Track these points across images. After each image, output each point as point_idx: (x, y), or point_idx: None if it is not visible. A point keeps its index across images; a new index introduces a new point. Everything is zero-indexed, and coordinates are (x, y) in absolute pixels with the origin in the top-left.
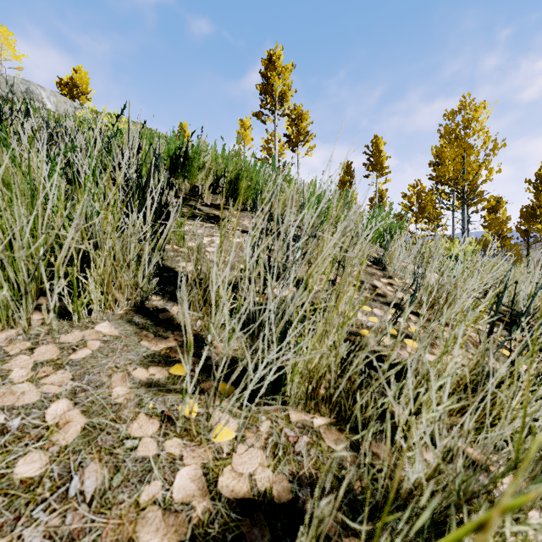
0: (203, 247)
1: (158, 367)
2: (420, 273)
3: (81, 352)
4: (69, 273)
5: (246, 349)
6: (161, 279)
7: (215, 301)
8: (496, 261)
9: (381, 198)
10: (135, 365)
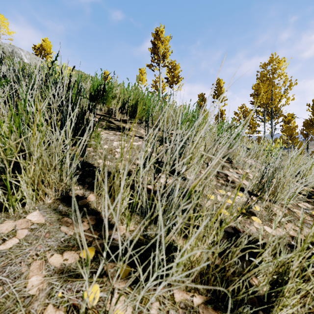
0: (114, 149)
1: (72, 251)
2: (254, 164)
3: (9, 242)
4: (3, 178)
5: (139, 234)
6: (83, 173)
7: (117, 196)
8: (304, 157)
9: (221, 115)
10: (52, 251)
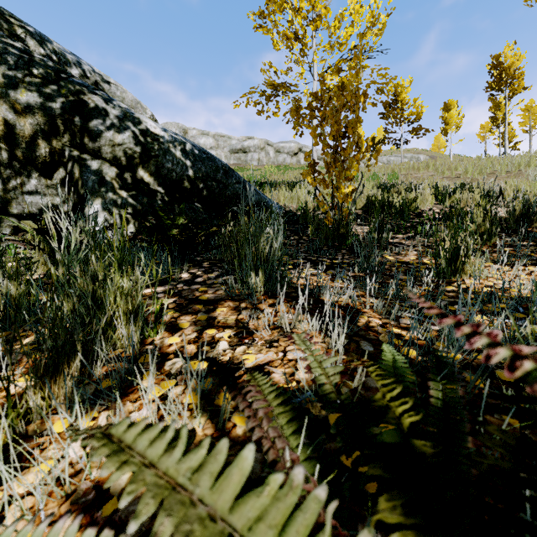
0: None
1: None
2: None
3: None
4: None
5: None
6: None
7: None
8: None
9: None
10: None
